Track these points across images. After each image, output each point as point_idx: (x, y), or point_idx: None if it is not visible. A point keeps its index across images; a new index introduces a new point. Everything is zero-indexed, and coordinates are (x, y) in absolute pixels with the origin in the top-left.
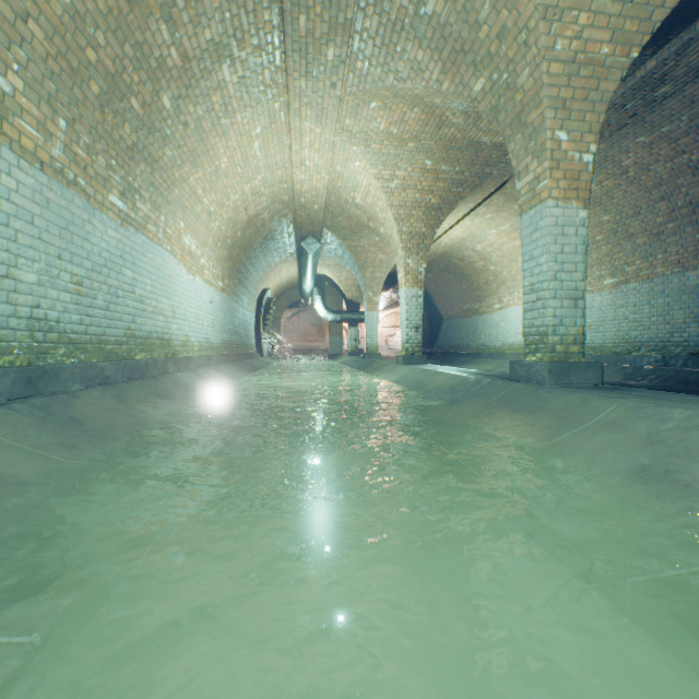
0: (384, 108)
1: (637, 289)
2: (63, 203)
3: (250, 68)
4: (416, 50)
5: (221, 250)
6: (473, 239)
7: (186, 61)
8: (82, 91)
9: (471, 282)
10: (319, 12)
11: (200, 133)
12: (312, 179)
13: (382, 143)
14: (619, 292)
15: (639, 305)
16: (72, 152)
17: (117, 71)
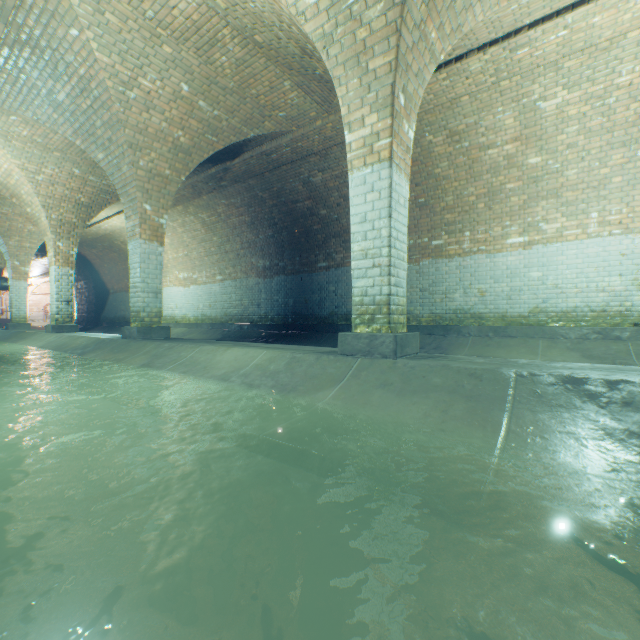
0: (27, 124)
1: (231, 285)
2: None
3: None
4: (53, 112)
5: None
6: None
7: None
8: None
9: None
10: None
11: None
12: None
13: (27, 144)
14: (224, 285)
15: (232, 294)
16: None
17: None
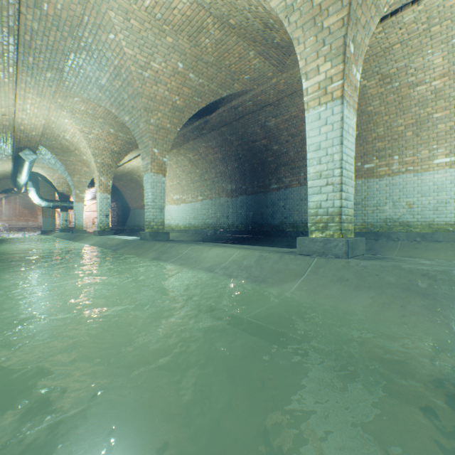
0: (84, 102)
1: (208, 203)
2: None
3: None
4: (99, 92)
5: None
6: None
7: None
8: None
9: None
10: (43, 60)
11: None
12: (32, 119)
13: (84, 115)
14: (203, 203)
15: (209, 209)
16: None
17: None
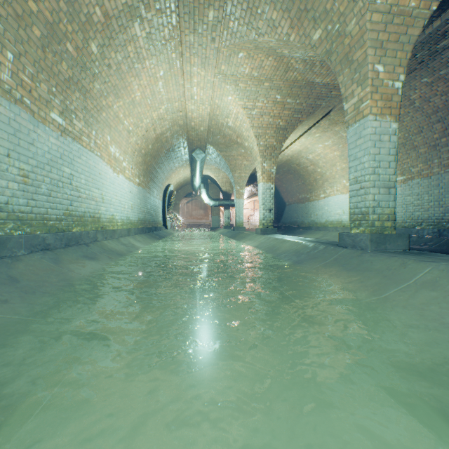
0: (249, 57)
1: (419, 184)
2: (11, 116)
3: (154, 26)
4: (272, 11)
5: (137, 157)
6: (306, 151)
7: (107, 18)
8: (26, 33)
9: (304, 180)
10: None
11: (120, 73)
12: (199, 109)
13: (247, 83)
14: (407, 185)
15: (421, 194)
16: (19, 78)
17: (54, 21)
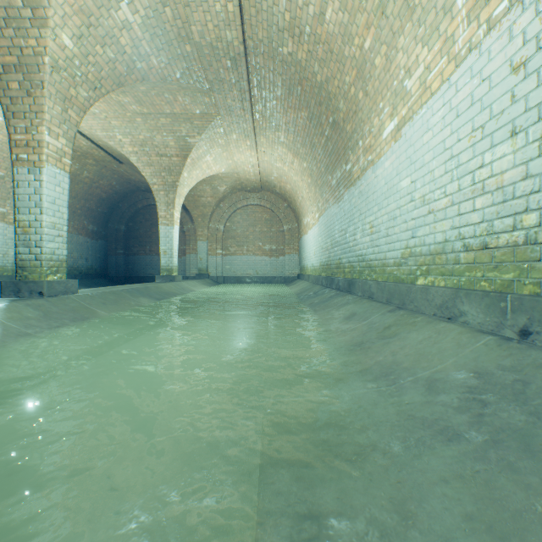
0: None
1: None
2: None
3: None
4: None
5: None
6: None
7: None
8: None
9: None
10: None
11: None
12: None
13: None
14: None
15: None
16: None
17: None
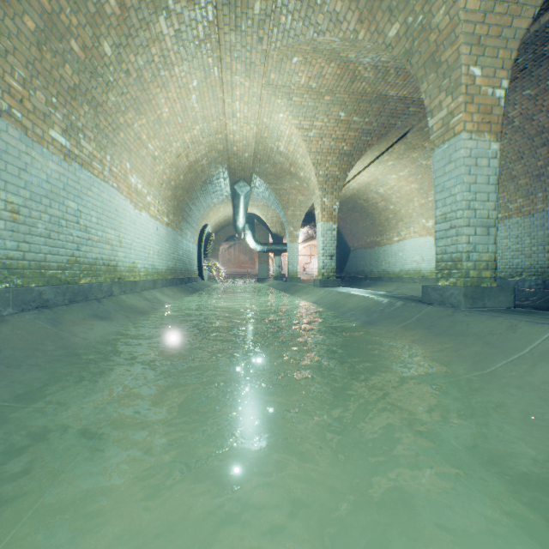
0: (305, 63)
1: (519, 223)
2: None
3: (185, 21)
4: (335, 1)
5: (165, 190)
6: (376, 183)
7: (124, 10)
8: (15, 24)
9: (374, 219)
10: None
11: (142, 83)
12: (243, 130)
13: (303, 96)
14: (503, 225)
15: (521, 236)
16: (5, 83)
17: (53, 10)
